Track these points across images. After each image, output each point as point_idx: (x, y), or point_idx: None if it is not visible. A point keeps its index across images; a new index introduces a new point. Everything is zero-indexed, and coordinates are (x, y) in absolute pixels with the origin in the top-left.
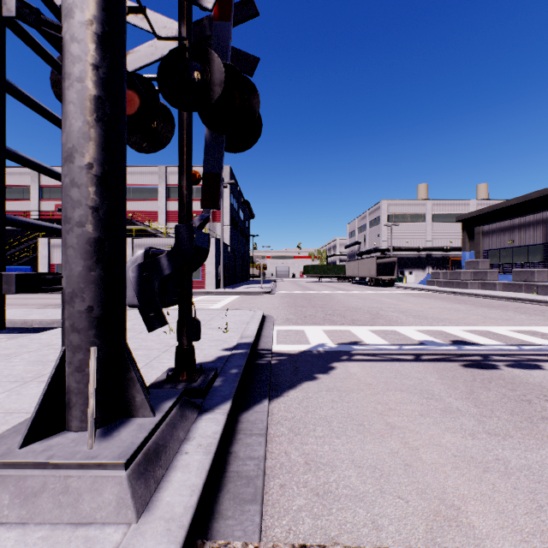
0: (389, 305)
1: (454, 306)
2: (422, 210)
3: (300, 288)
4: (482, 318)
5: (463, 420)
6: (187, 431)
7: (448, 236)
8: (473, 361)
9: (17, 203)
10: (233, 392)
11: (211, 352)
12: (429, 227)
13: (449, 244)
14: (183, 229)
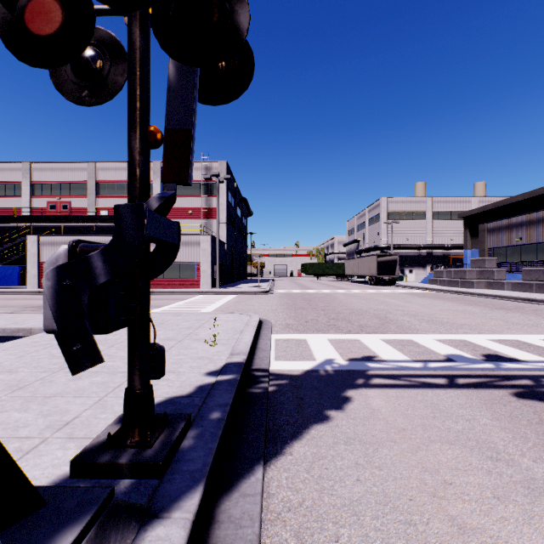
0: (395, 307)
1: (466, 308)
2: (422, 207)
3: (299, 287)
4: (504, 324)
5: None
6: None
7: (449, 234)
8: (524, 388)
9: (8, 199)
10: (208, 464)
11: (191, 378)
12: (429, 224)
13: (450, 242)
14: (127, 212)
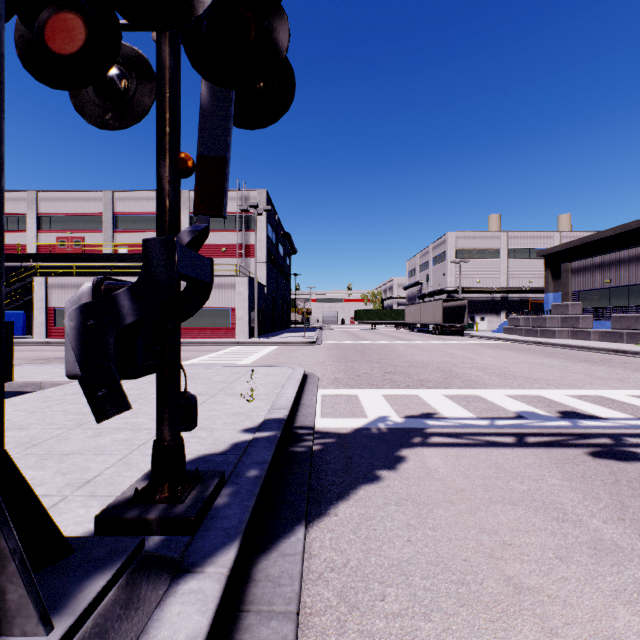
0: (462, 359)
1: (544, 360)
2: (496, 244)
3: (351, 337)
4: (587, 378)
5: (635, 572)
6: (134, 639)
7: (527, 275)
8: (602, 447)
9: (11, 235)
10: (244, 521)
11: (225, 435)
12: (504, 264)
13: (529, 284)
14: (157, 246)
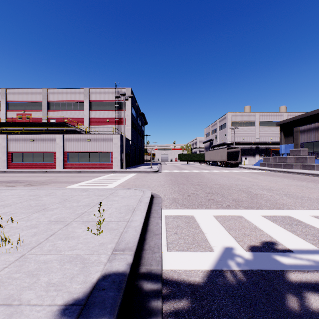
0: (250, 182)
1: (302, 183)
2: (253, 119)
3: (177, 168)
4: None
5: None
6: None
7: (269, 135)
8: None
9: None
10: None
11: None
12: (257, 129)
13: (270, 140)
14: None
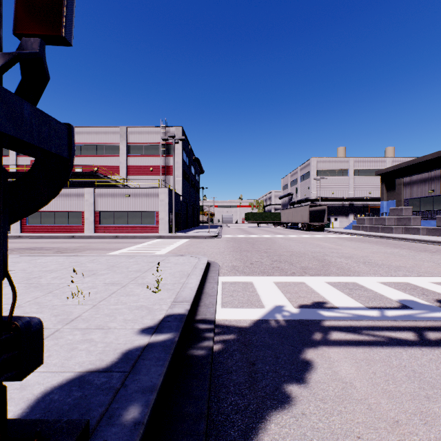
0: (330, 249)
1: (393, 250)
2: (345, 166)
3: (243, 232)
4: (438, 266)
5: None
6: None
7: (367, 188)
8: None
9: None
10: None
11: (119, 338)
12: (351, 180)
13: (369, 195)
14: None
